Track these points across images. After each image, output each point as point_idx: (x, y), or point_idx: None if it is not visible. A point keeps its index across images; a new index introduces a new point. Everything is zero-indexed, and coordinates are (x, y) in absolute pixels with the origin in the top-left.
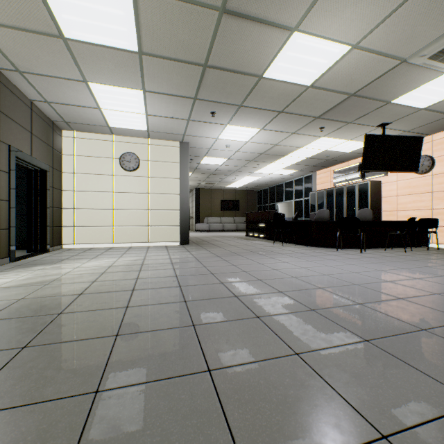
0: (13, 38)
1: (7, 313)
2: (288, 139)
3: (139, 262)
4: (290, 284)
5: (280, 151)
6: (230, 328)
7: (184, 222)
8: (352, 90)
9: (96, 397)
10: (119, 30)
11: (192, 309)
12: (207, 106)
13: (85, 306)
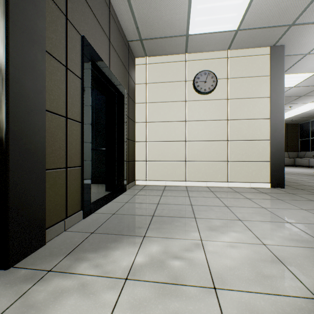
0: None
1: None
2: None
3: None
4: None
5: None
6: None
7: (276, 156)
8: None
9: None
10: None
11: None
12: None
13: None
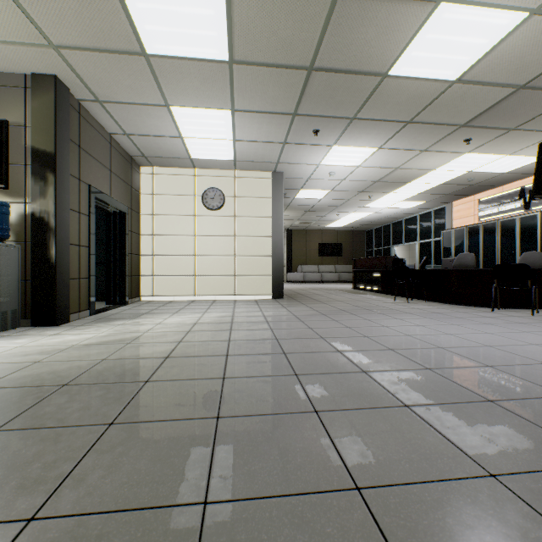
0: (94, 62)
1: (91, 377)
2: (415, 159)
3: (228, 319)
4: (438, 358)
5: (402, 177)
6: (370, 420)
7: (276, 271)
8: (521, 80)
9: (206, 511)
10: (208, 35)
11: (308, 387)
12: (308, 123)
13: (174, 373)
